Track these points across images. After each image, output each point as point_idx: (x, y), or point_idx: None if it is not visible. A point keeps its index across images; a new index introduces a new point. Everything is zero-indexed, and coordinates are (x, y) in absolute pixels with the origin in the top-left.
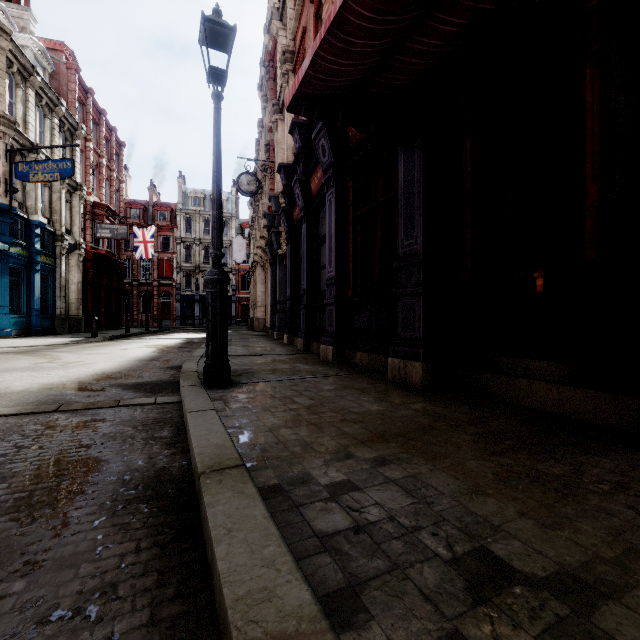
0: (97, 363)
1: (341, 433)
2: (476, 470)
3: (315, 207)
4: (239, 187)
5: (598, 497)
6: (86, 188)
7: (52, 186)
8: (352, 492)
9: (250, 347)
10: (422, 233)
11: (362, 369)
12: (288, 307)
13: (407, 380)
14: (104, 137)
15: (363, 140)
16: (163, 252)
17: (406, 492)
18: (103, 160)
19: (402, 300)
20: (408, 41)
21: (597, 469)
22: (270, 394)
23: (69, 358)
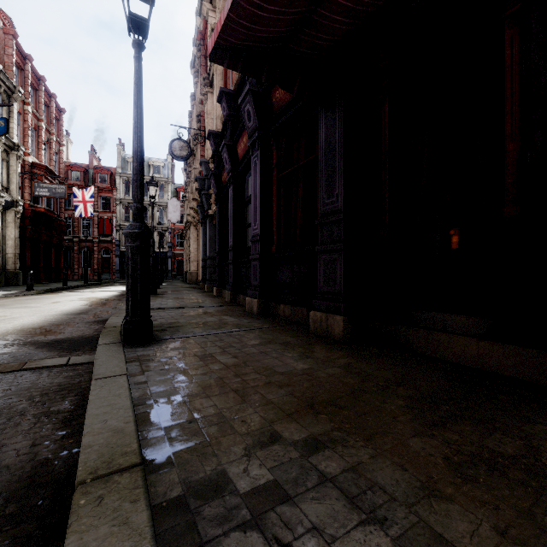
0: (20, 318)
1: (265, 402)
2: (423, 453)
3: (241, 170)
4: (172, 152)
5: None
6: (24, 149)
7: None
8: (280, 506)
9: (181, 299)
10: (343, 191)
11: (285, 321)
12: (217, 262)
13: (329, 333)
14: (43, 102)
15: (286, 106)
16: (103, 211)
17: (349, 500)
18: (42, 123)
19: (324, 256)
20: None
21: None
22: (192, 352)
23: None
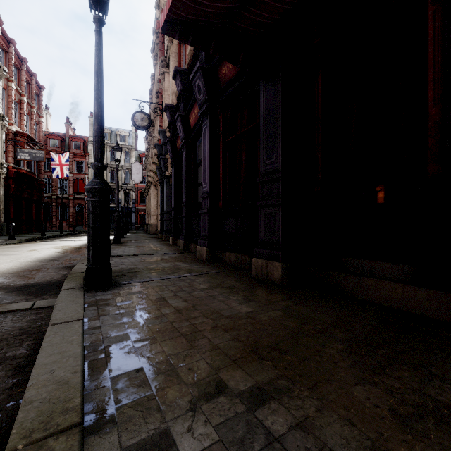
0: None
1: (212, 348)
2: (368, 404)
3: (193, 137)
4: (134, 122)
5: None
6: (8, 119)
7: None
8: None
9: (141, 247)
10: (281, 153)
11: (230, 266)
12: (172, 216)
13: (269, 277)
14: (25, 80)
15: (231, 80)
16: (77, 173)
17: None
18: (24, 98)
19: (264, 210)
20: None
21: None
22: (146, 296)
23: None
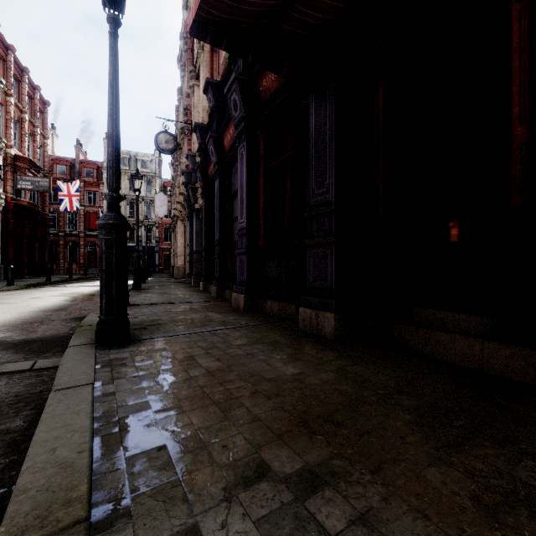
0: None
1: (251, 419)
2: (445, 491)
3: (228, 162)
4: (157, 145)
5: None
6: (6, 141)
7: None
8: None
9: (166, 294)
10: (334, 181)
11: (273, 317)
12: (203, 257)
13: (319, 331)
14: (27, 94)
15: (273, 94)
16: (89, 206)
17: None
18: (25, 115)
19: (313, 250)
20: None
21: None
22: (171, 354)
23: None
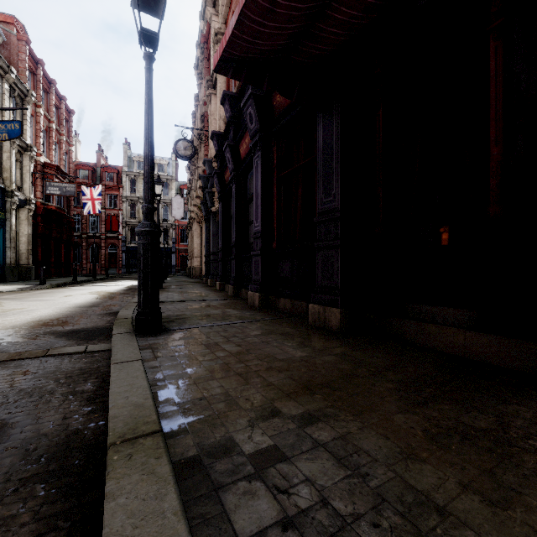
0: (37, 310)
1: (267, 384)
2: (405, 426)
3: (243, 169)
4: (177, 152)
5: (533, 457)
6: (36, 149)
7: (2, 146)
8: (279, 464)
9: (186, 293)
10: (340, 191)
11: (285, 313)
12: (220, 258)
13: (326, 324)
14: (54, 104)
15: (286, 109)
16: (110, 209)
17: (337, 460)
18: (53, 125)
19: (321, 252)
20: (329, 9)
21: (520, 420)
22: (199, 341)
23: (11, 305)
